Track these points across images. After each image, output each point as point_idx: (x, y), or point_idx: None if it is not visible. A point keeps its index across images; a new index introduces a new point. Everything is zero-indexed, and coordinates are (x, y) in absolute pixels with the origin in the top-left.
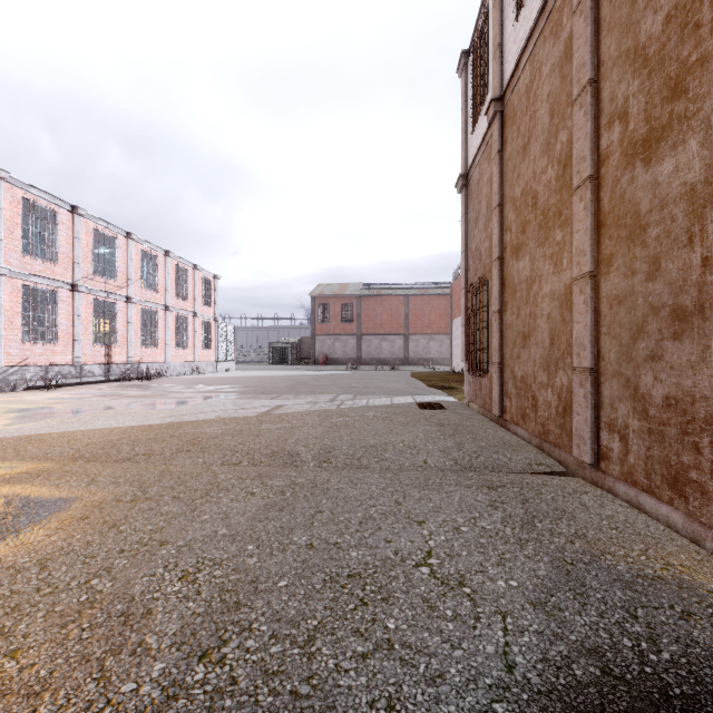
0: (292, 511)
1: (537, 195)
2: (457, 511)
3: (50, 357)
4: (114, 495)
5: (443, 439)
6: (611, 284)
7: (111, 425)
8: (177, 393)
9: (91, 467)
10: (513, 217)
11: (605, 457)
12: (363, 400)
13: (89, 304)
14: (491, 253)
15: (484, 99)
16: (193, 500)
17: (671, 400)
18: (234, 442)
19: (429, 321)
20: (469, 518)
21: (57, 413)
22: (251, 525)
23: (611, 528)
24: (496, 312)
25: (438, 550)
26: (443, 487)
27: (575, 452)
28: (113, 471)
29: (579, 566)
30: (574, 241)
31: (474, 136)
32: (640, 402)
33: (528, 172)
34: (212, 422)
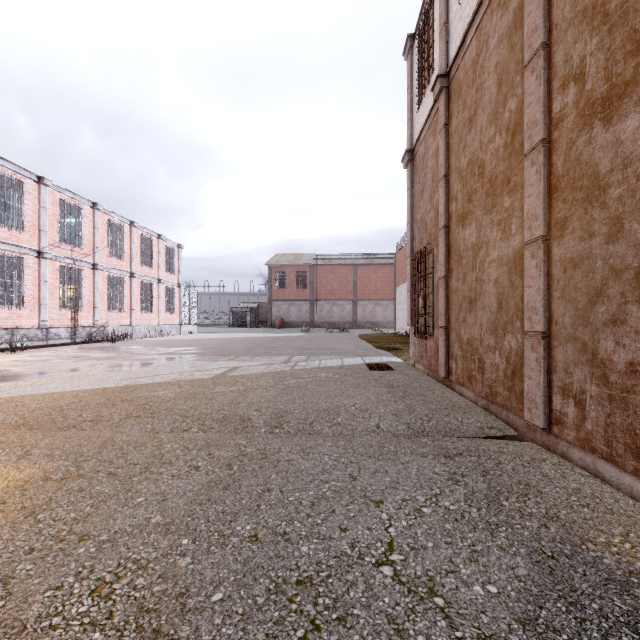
0: (237, 490)
1: (484, 164)
2: (416, 487)
3: (16, 320)
4: (43, 471)
5: (394, 401)
6: (565, 248)
7: (65, 388)
8: (138, 355)
9: (31, 436)
10: (458, 187)
11: (558, 421)
12: (316, 361)
13: (55, 270)
14: (437, 222)
15: (429, 78)
16: (130, 477)
17: (636, 366)
18: (186, 407)
19: (375, 288)
20: (430, 496)
21: (13, 376)
22: (189, 509)
23: (581, 506)
24: (442, 278)
25: (400, 541)
26: (399, 456)
27: (526, 416)
28: (51, 442)
29: (562, 561)
30: (525, 205)
31: (419, 114)
32: (598, 368)
33: (475, 142)
34: (167, 385)
